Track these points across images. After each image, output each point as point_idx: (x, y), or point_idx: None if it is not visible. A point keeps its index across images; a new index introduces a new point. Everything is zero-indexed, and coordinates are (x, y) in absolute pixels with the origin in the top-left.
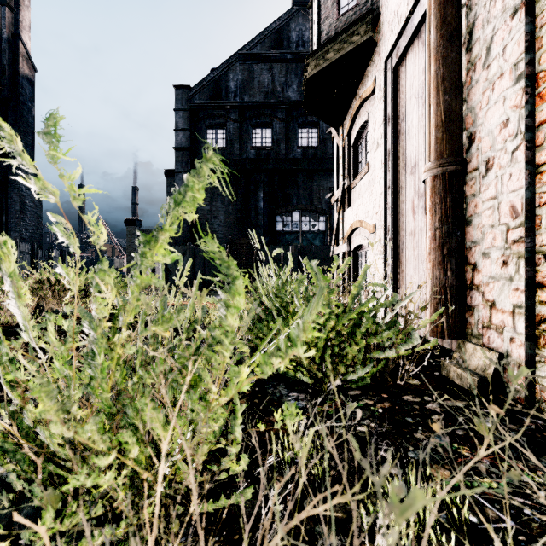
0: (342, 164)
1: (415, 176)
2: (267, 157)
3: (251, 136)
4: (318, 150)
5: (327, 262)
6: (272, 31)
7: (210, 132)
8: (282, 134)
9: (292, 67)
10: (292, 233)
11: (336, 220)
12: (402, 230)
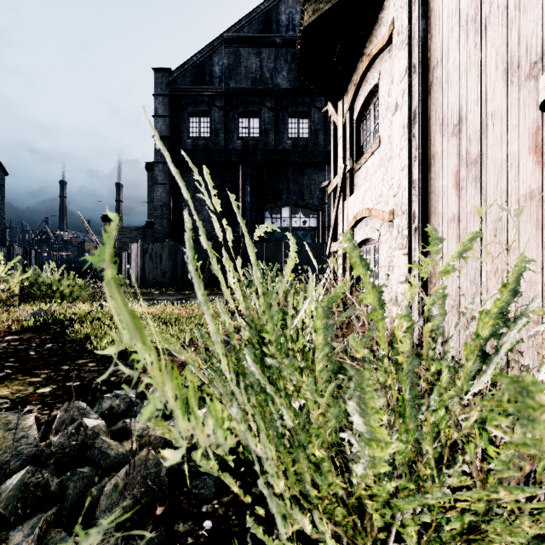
0: (342, 144)
1: (460, 136)
2: (255, 148)
3: (237, 125)
4: (309, 142)
5: (320, 261)
6: (260, 12)
7: (193, 120)
8: (271, 124)
9: (281, 53)
10: (281, 230)
11: (335, 211)
12: (435, 216)
